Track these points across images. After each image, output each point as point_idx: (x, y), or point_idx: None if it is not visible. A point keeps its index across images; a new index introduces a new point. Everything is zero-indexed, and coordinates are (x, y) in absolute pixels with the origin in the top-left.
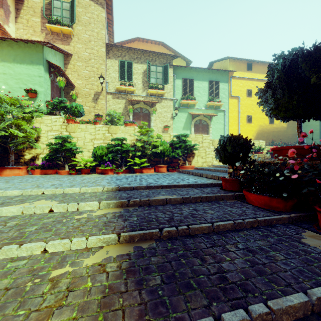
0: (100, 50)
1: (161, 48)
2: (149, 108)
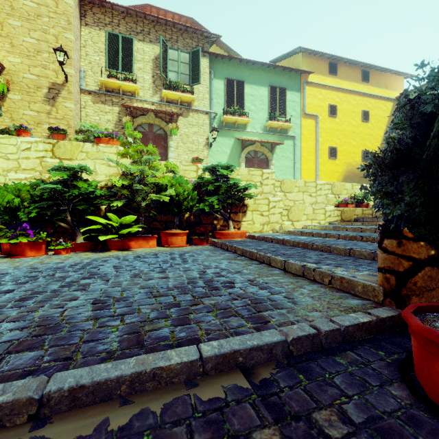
0: (61, 1)
1: None
2: (165, 125)
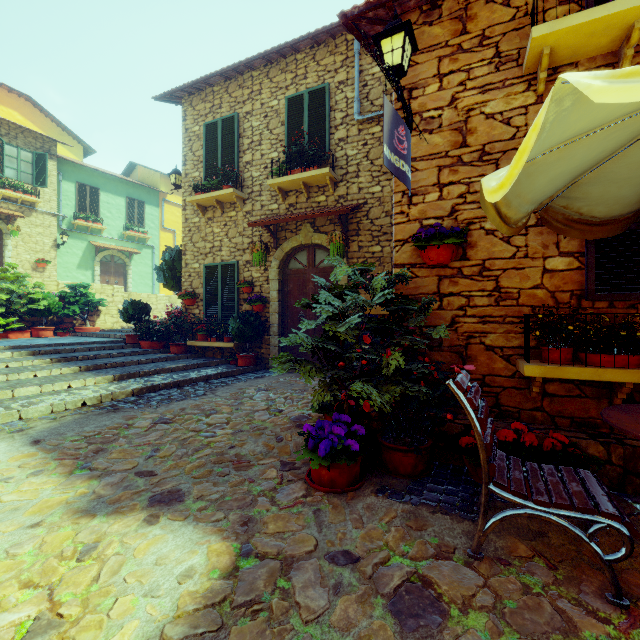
0: None
1: (26, 105)
2: (1, 223)
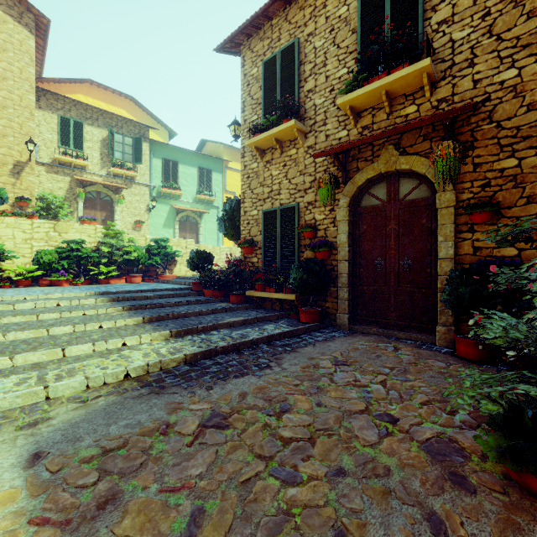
0: (25, 97)
1: (130, 104)
2: (112, 194)
